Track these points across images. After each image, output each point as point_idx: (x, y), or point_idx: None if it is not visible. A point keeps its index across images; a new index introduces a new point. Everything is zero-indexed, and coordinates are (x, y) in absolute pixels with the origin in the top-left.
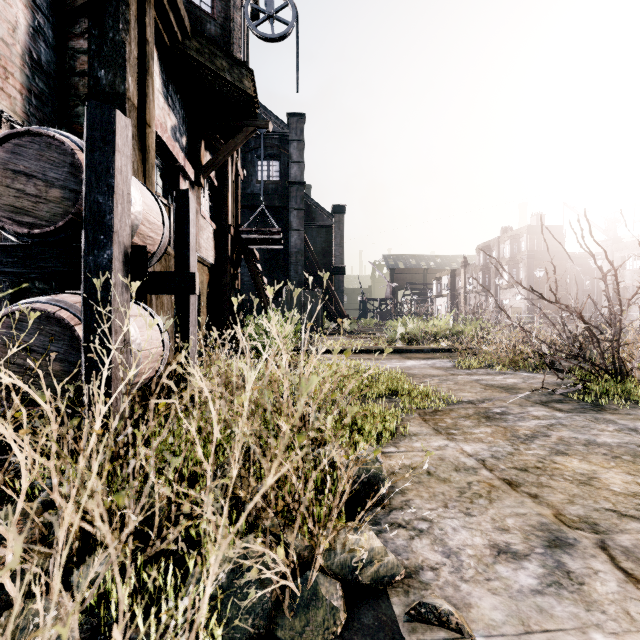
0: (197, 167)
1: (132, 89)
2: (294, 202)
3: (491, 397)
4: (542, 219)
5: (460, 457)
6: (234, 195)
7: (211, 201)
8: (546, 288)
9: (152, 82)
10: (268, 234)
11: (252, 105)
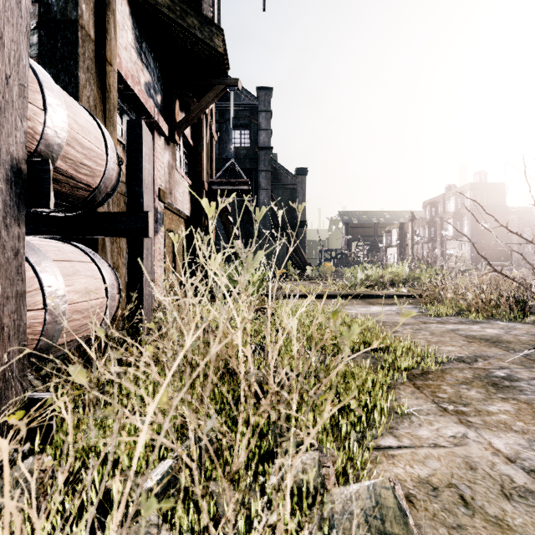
0: (172, 124)
1: (87, 18)
2: (263, 165)
3: (482, 353)
4: (484, 177)
5: (497, 463)
6: (208, 155)
7: (187, 159)
8: (488, 239)
9: (114, 19)
10: (237, 185)
11: (222, 64)
